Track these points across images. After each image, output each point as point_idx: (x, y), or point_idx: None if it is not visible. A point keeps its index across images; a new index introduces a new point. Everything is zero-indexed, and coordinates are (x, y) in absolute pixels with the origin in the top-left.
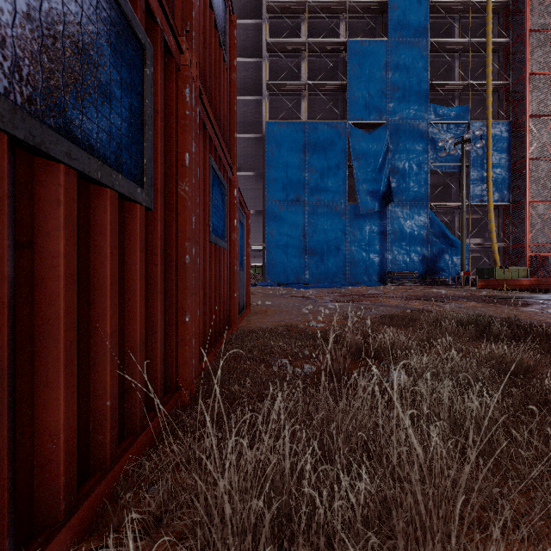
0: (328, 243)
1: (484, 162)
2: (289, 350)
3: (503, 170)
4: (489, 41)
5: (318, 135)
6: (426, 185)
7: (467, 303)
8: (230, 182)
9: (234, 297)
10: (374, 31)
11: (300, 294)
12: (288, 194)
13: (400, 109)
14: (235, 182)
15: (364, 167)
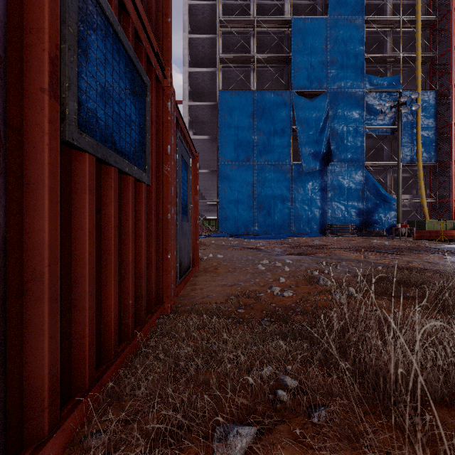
0: (274, 198)
1: (413, 126)
2: (258, 389)
3: (430, 133)
4: (418, 18)
5: (266, 102)
6: (362, 147)
7: (426, 256)
8: (159, 85)
9: (167, 259)
10: (314, 11)
11: (251, 245)
12: (239, 154)
13: (339, 79)
14: (168, 89)
15: (307, 131)
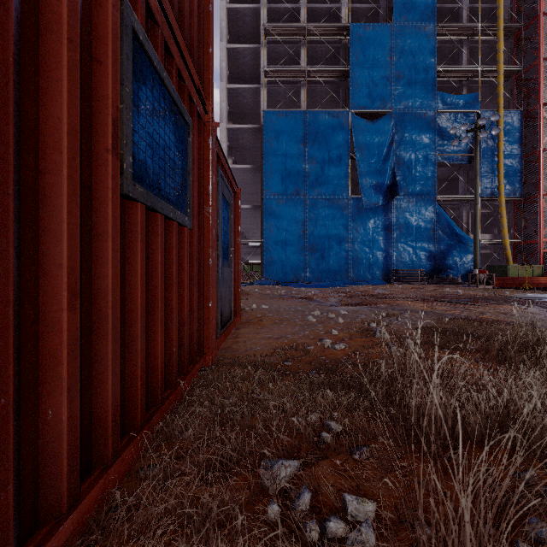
0: (329, 239)
1: (494, 153)
2: (303, 430)
3: (514, 161)
4: (500, 25)
5: (319, 125)
6: (433, 178)
7: (503, 306)
8: (200, 121)
9: (208, 307)
10: (377, 16)
11: (302, 294)
12: (287, 187)
13: (406, 97)
14: (210, 124)
15: (368, 158)
